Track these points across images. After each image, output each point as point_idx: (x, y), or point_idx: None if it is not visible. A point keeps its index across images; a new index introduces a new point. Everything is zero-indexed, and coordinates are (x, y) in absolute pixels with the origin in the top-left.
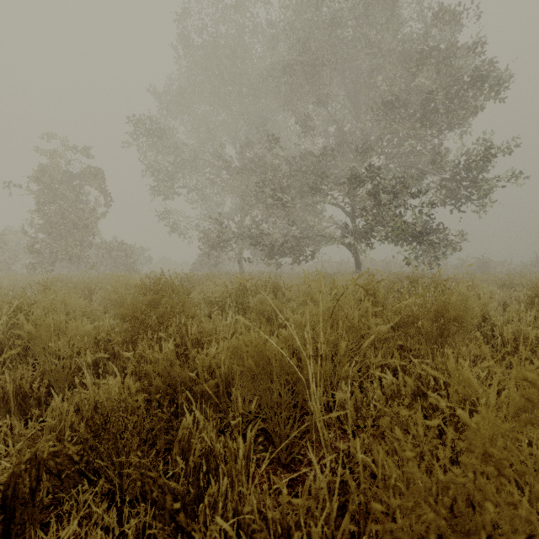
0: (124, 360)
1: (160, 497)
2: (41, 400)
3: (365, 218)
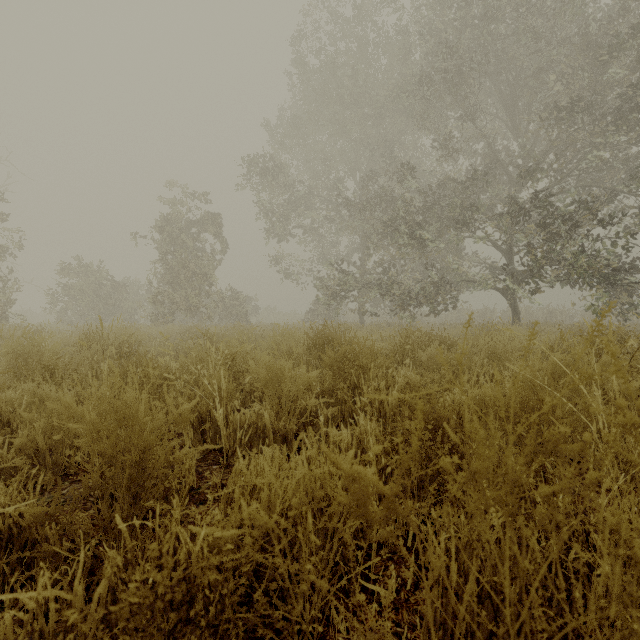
0: (349, 405)
1: None
2: (287, 436)
3: (532, 256)
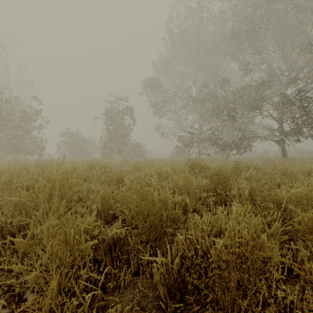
0: (224, 196)
1: (312, 245)
2: (195, 209)
3: (296, 123)
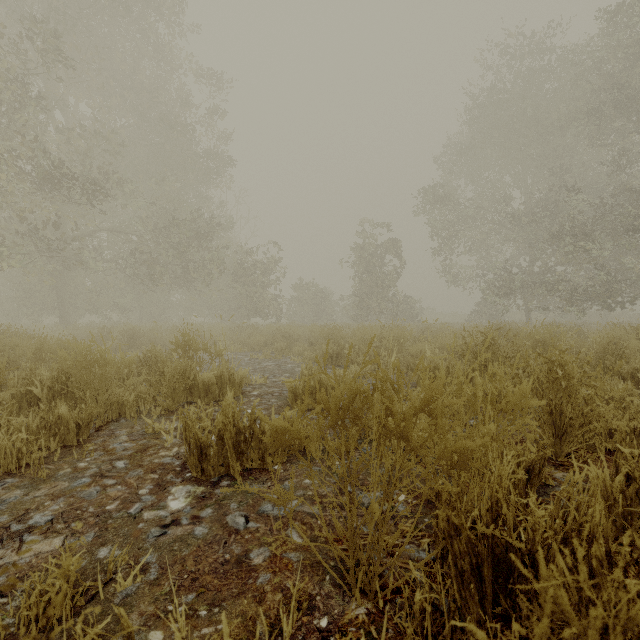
0: None
1: None
2: None
3: None
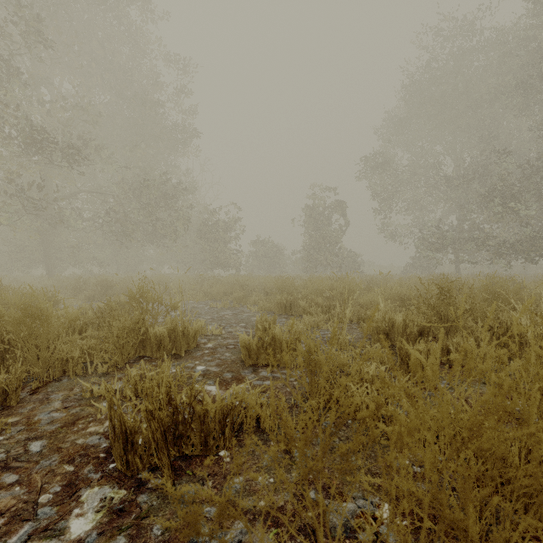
0: None
1: None
2: None
3: None
